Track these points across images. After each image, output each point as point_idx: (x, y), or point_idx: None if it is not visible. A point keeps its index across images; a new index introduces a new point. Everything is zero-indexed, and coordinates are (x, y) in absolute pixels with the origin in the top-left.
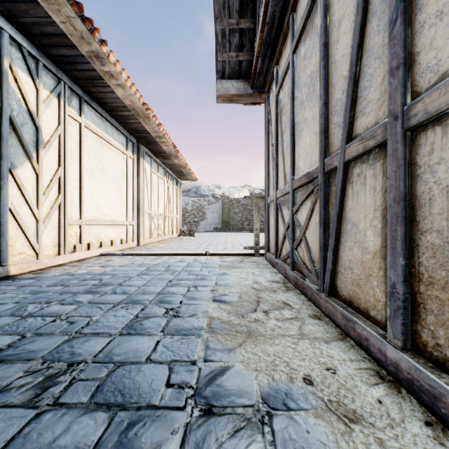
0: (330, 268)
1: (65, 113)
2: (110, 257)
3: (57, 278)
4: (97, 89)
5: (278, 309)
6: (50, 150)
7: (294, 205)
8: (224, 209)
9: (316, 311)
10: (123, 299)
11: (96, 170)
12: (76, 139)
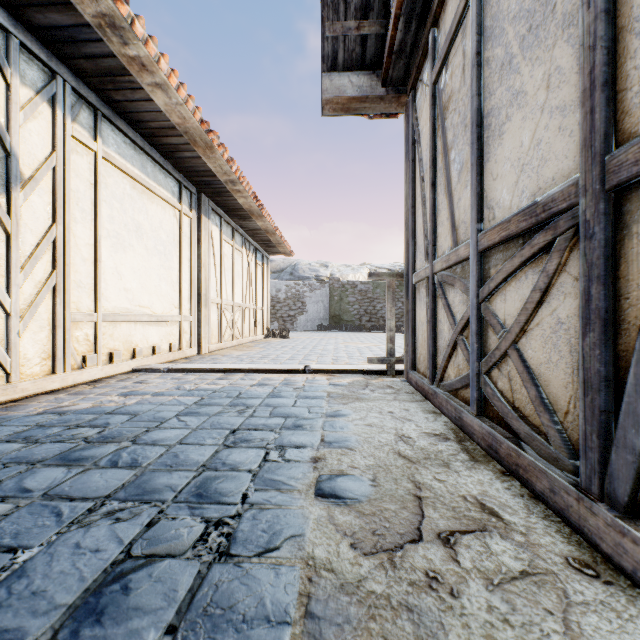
0: (636, 444)
1: (65, 131)
2: (147, 374)
3: (29, 422)
4: (122, 94)
5: (476, 532)
6: (35, 193)
7: (481, 284)
8: (333, 297)
9: (574, 544)
10: (121, 484)
11: (125, 233)
12: (87, 179)
